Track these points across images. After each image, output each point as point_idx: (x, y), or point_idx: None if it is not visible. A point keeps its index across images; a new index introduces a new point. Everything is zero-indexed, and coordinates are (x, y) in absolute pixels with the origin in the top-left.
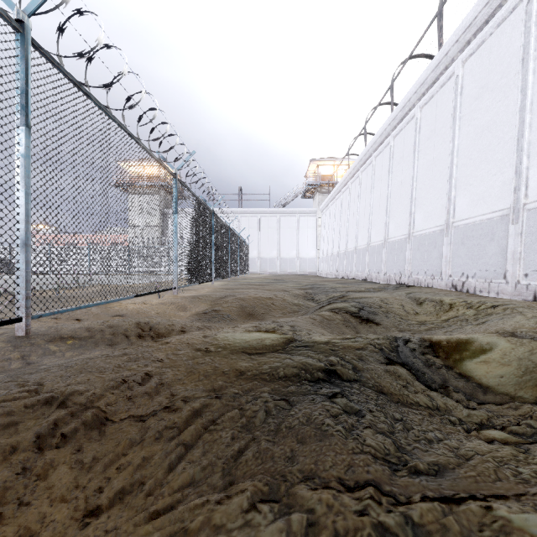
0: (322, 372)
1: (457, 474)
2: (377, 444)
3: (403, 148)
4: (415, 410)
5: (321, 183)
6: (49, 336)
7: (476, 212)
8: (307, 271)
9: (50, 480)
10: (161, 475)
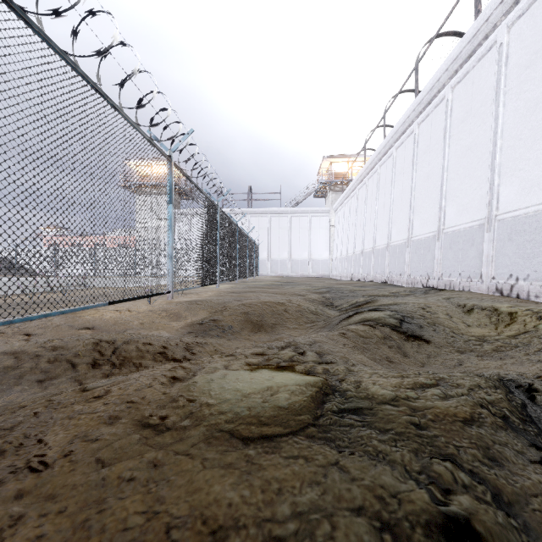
0: None
1: None
2: None
3: (430, 136)
4: None
5: (335, 181)
6: None
7: (528, 202)
8: (320, 273)
9: None
10: None
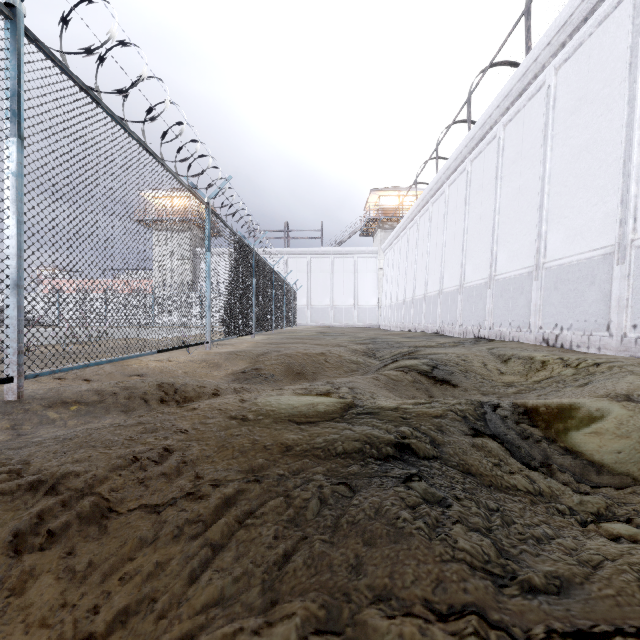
0: (392, 447)
1: (589, 592)
2: (473, 547)
3: (482, 175)
4: (513, 496)
5: (384, 217)
6: (49, 401)
7: (572, 250)
8: (366, 323)
9: (28, 596)
10: (179, 588)
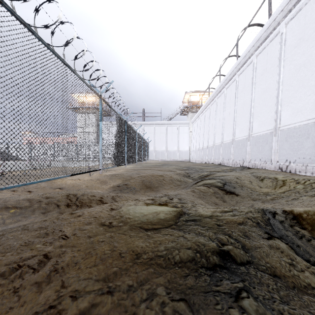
0: (217, 256)
1: None
2: None
3: (244, 82)
4: (314, 298)
5: (192, 106)
6: None
7: (295, 120)
8: (183, 159)
9: None
10: None
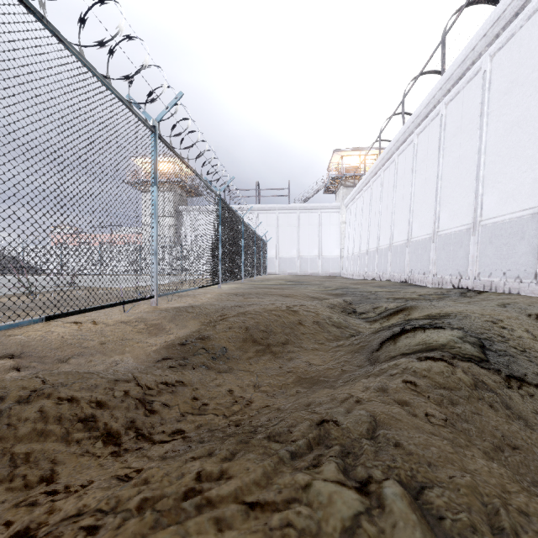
0: None
1: None
2: None
3: (461, 115)
4: None
5: (346, 175)
6: None
7: None
8: (330, 271)
9: None
10: None
